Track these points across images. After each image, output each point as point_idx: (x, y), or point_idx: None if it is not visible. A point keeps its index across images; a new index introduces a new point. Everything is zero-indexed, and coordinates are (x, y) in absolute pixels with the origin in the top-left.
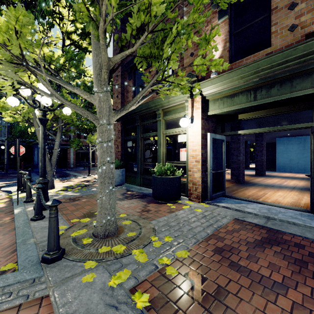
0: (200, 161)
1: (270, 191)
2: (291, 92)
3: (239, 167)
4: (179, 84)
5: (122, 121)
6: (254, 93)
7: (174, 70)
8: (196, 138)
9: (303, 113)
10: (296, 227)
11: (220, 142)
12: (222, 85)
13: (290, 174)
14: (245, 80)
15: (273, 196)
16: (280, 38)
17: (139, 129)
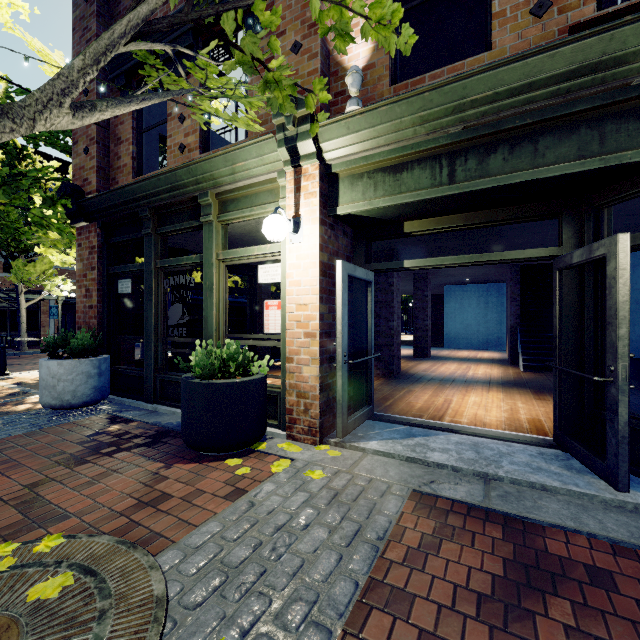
0: (318, 334)
1: (454, 394)
2: (534, 168)
3: (392, 342)
4: (260, 61)
5: (102, 223)
6: (449, 166)
7: (250, 92)
8: (309, 274)
9: (507, 236)
10: (552, 498)
11: (363, 286)
12: (374, 137)
13: (468, 352)
14: (429, 129)
15: (465, 408)
16: (512, 31)
17: (152, 245)
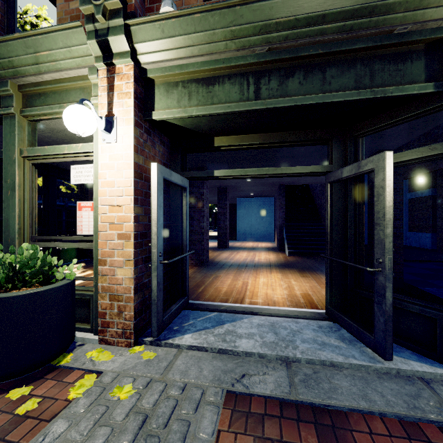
0: (132, 235)
1: (249, 277)
2: (323, 93)
3: (202, 239)
4: None
5: None
6: (255, 84)
7: None
8: (122, 174)
9: (281, 163)
10: (341, 374)
11: (179, 191)
12: (188, 45)
13: (253, 243)
14: (239, 45)
15: (259, 289)
16: None
17: None
